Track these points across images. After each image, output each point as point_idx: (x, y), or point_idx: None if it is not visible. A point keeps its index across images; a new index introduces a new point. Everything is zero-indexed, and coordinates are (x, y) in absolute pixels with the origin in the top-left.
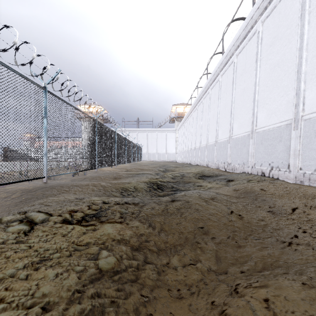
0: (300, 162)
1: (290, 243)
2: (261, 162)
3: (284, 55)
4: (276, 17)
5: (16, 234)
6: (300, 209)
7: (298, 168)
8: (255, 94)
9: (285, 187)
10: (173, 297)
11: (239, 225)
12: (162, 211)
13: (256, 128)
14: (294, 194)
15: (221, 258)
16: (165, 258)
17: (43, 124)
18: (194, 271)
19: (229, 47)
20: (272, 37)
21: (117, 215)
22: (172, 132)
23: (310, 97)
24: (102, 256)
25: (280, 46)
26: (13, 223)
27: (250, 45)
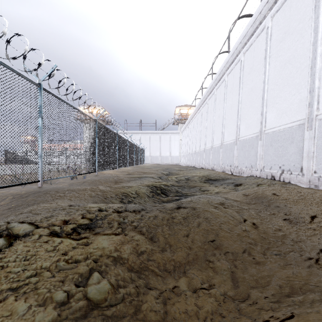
0: (315, 165)
1: (317, 260)
2: (271, 165)
3: (295, 51)
4: (287, 10)
5: None
6: (319, 217)
7: (312, 171)
8: (263, 93)
9: (299, 192)
10: None
11: (254, 236)
12: (167, 220)
13: (266, 129)
14: (310, 199)
15: (239, 280)
16: (171, 279)
17: (38, 124)
18: (207, 297)
19: (236, 45)
20: (282, 32)
21: (115, 226)
22: (176, 134)
23: None
24: (93, 281)
25: (292, 42)
26: None
27: (258, 42)
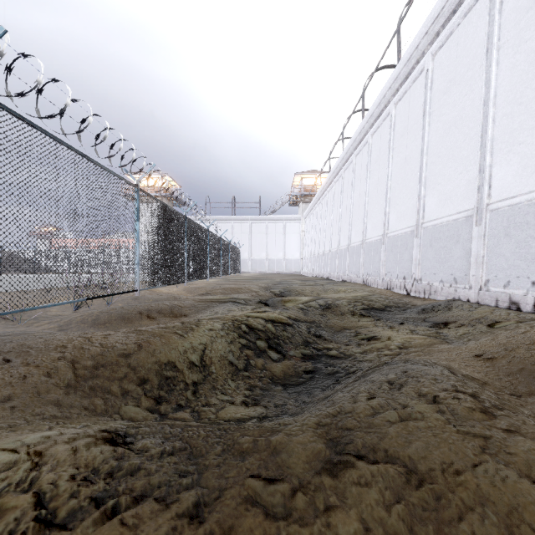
0: None
1: None
2: (508, 278)
3: None
4: None
5: None
6: None
7: None
8: (484, 125)
9: None
10: None
11: None
12: None
13: (491, 200)
14: None
15: None
16: None
17: None
18: None
19: (416, 40)
20: None
21: None
22: (294, 222)
23: None
24: None
25: None
26: None
27: (468, 25)
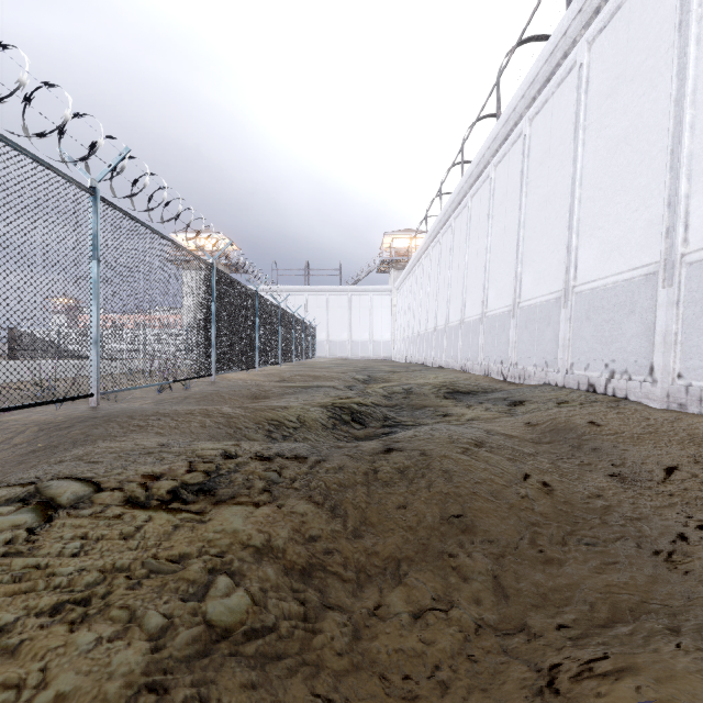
0: (679, 361)
1: (670, 554)
2: (588, 361)
3: (639, 117)
4: (622, 30)
5: (6, 535)
6: (684, 470)
7: (674, 373)
8: (572, 206)
9: (645, 418)
10: (393, 698)
11: (545, 509)
12: (364, 475)
13: (576, 283)
14: (667, 434)
15: (508, 594)
16: (372, 592)
17: (90, 274)
18: (444, 626)
19: (514, 102)
20: (612, 76)
21: (257, 486)
22: (384, 294)
23: (701, 212)
24: (216, 591)
25: (631, 97)
26: (2, 507)
27: (561, 96)
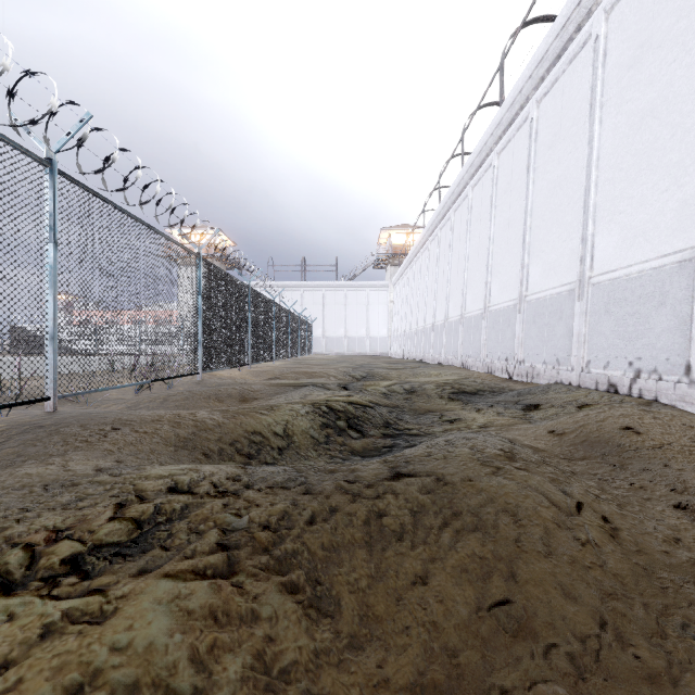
0: None
1: None
2: (608, 359)
3: (669, 86)
4: None
5: None
6: None
7: None
8: (587, 189)
9: (688, 425)
10: None
11: (617, 569)
12: (364, 520)
13: (593, 273)
14: None
15: None
16: None
17: (45, 259)
18: None
19: (520, 83)
20: (634, 45)
21: (208, 548)
22: (381, 290)
23: None
24: None
25: (659, 65)
26: None
27: (574, 73)
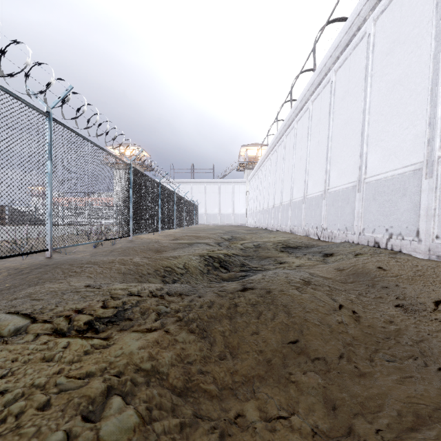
0: (437, 227)
1: None
2: (374, 227)
3: (409, 67)
4: (397, 10)
5: None
6: None
7: (433, 235)
8: (363, 126)
9: (415, 265)
10: None
11: (355, 333)
12: (227, 308)
13: (366, 176)
14: (431, 276)
15: (335, 403)
16: (233, 402)
17: (46, 169)
18: (288, 433)
19: (325, 60)
20: (390, 41)
21: (151, 318)
22: (241, 184)
23: None
24: (111, 411)
25: (403, 54)
26: None
27: (356, 55)
